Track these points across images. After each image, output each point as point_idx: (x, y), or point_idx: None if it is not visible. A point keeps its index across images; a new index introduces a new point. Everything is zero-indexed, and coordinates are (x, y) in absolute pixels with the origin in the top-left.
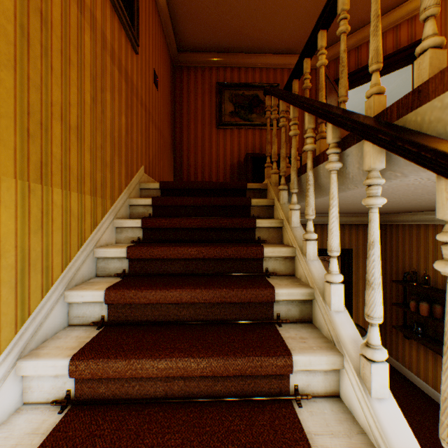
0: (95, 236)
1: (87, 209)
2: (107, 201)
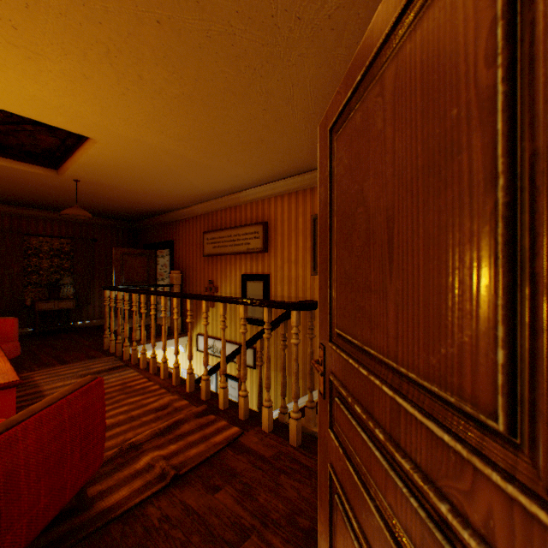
0: (304, 398)
1: (300, 385)
2: (315, 384)
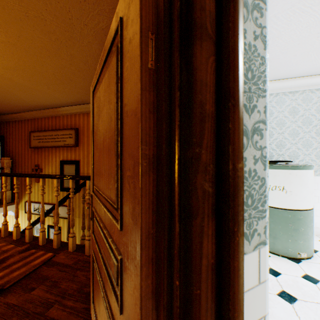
0: None
1: None
2: None
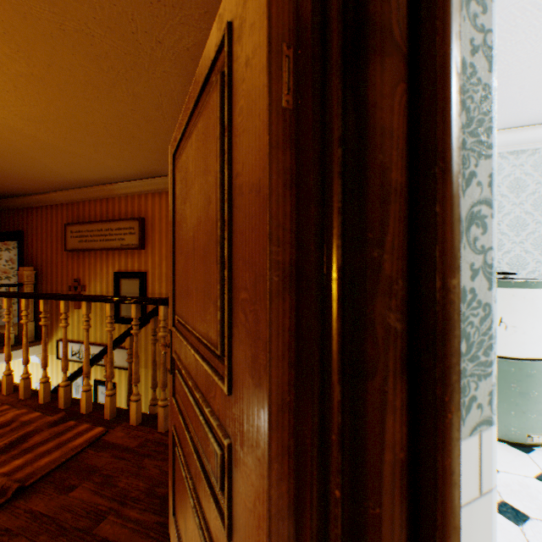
0: None
1: None
2: None
